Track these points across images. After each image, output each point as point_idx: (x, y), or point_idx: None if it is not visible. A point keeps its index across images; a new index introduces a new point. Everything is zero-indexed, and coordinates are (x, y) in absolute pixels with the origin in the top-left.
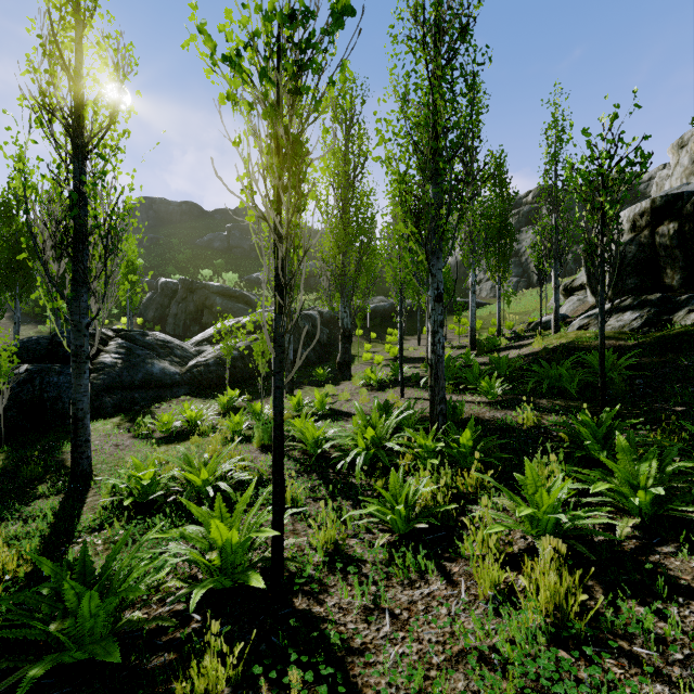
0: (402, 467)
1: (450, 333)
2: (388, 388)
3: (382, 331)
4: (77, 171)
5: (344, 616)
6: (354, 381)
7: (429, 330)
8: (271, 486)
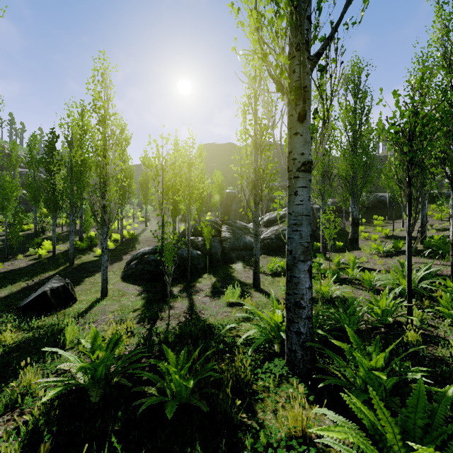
0: (448, 293)
1: (428, 218)
2: (394, 256)
3: (368, 217)
4: (256, 158)
5: (447, 337)
6: (364, 250)
7: (451, 224)
8: (395, 290)
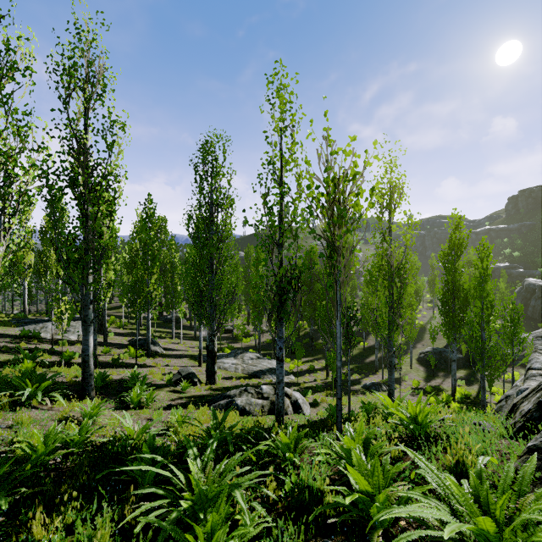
0: None
1: None
2: None
3: None
4: None
5: None
6: None
7: None
8: None
